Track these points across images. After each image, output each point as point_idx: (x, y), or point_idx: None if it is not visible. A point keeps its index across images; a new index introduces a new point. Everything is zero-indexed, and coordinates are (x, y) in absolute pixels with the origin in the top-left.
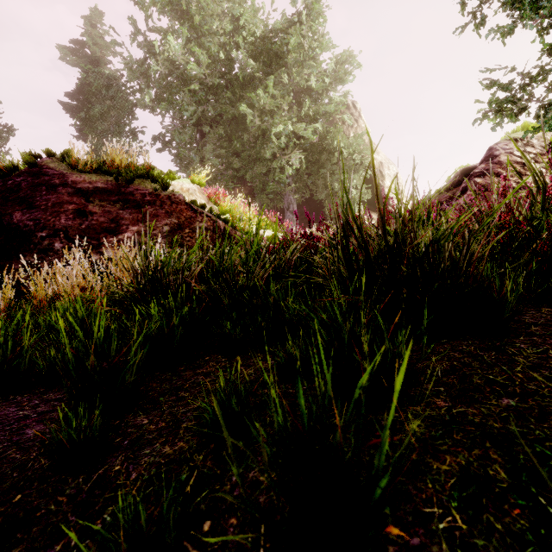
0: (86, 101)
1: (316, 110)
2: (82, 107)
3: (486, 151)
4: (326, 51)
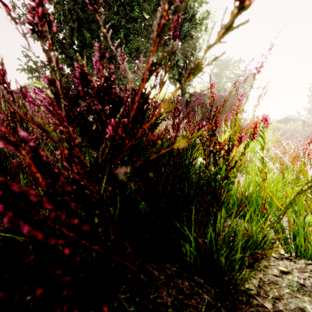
0: None
1: None
2: None
3: (23, 87)
4: None
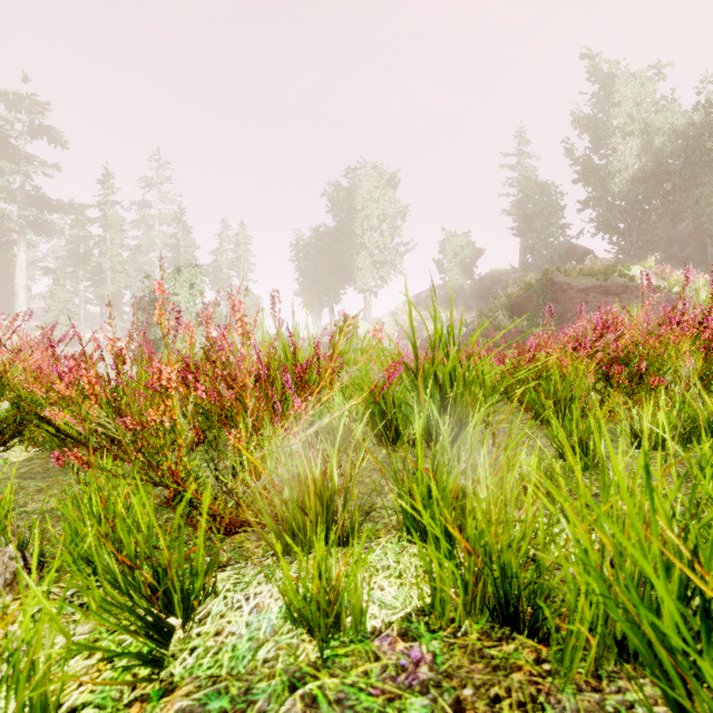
0: (520, 207)
1: None
2: (518, 214)
3: None
4: None
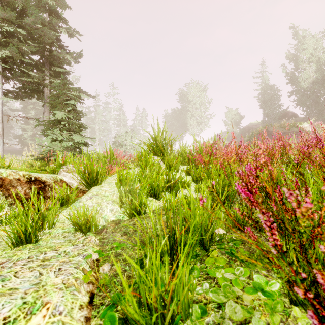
0: (261, 96)
1: None
2: (260, 99)
3: None
4: None
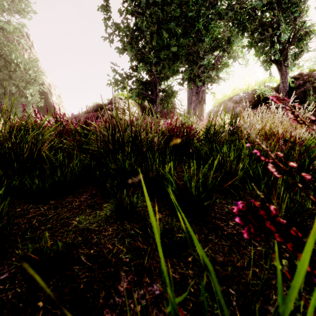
0: None
1: None
2: None
3: (110, 99)
4: None
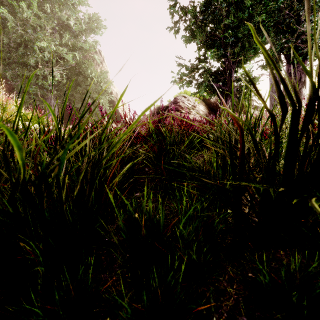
0: None
1: (74, 44)
2: None
3: (174, 99)
4: (83, 5)
